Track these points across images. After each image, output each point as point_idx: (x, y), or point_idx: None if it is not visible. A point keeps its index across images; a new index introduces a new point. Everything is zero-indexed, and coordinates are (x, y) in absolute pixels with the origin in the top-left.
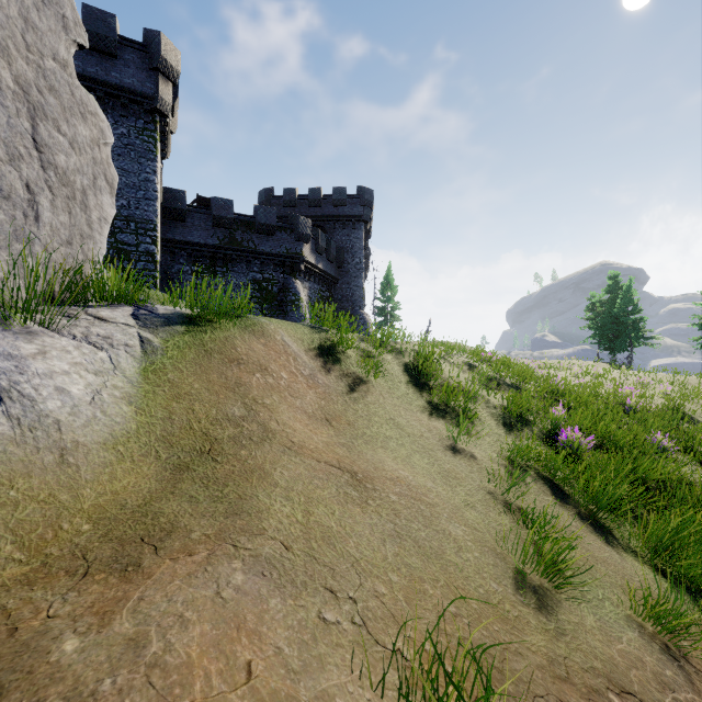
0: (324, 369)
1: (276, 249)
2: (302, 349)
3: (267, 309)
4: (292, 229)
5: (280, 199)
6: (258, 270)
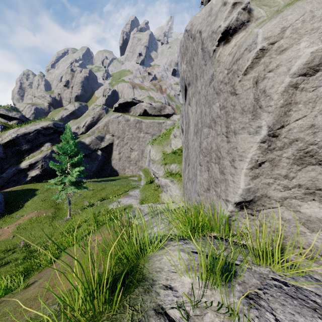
0: None
1: None
2: None
3: None
4: None
5: None
6: None
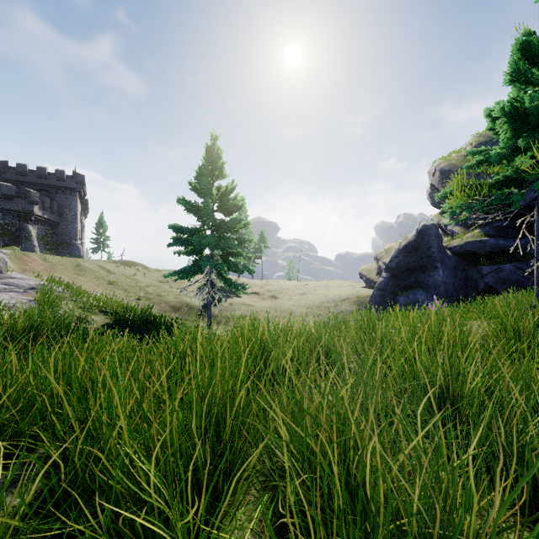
0: (45, 263)
1: (15, 208)
2: (39, 259)
3: (7, 240)
4: (26, 197)
5: (13, 169)
6: (1, 218)
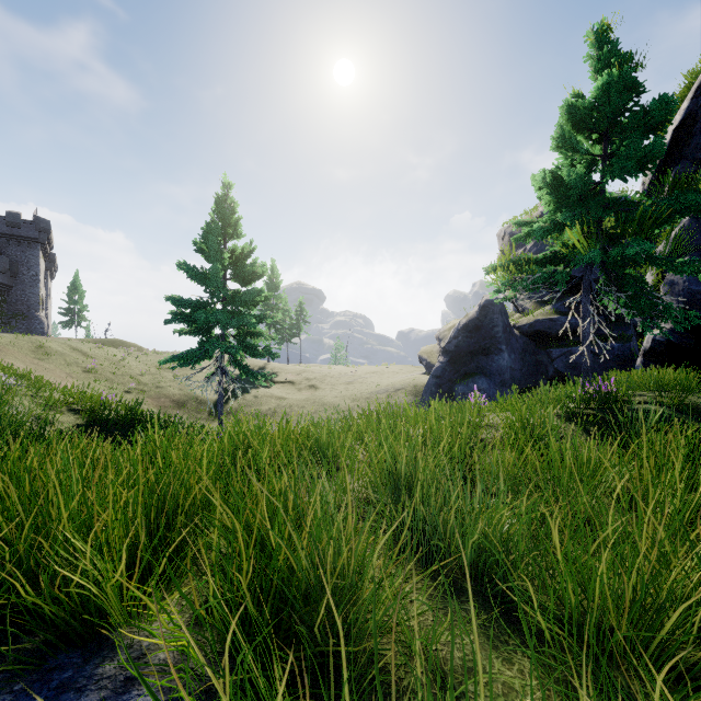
0: None
1: None
2: None
3: None
4: None
5: None
6: None
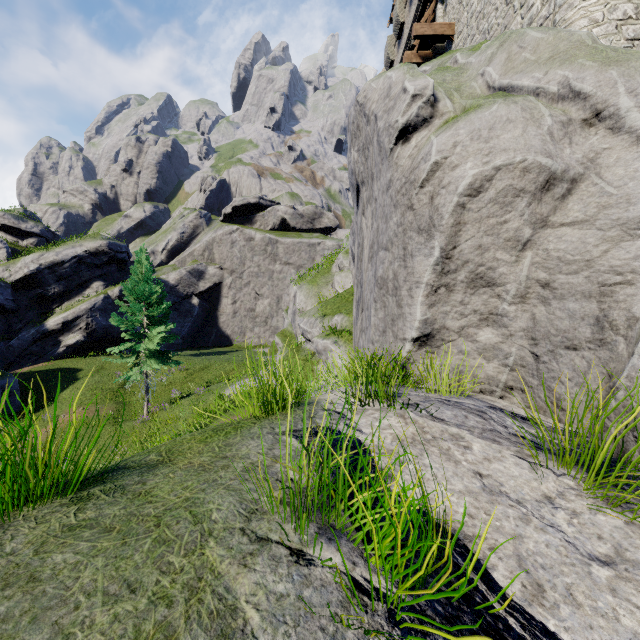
0: None
1: None
2: None
3: None
4: None
5: None
6: None
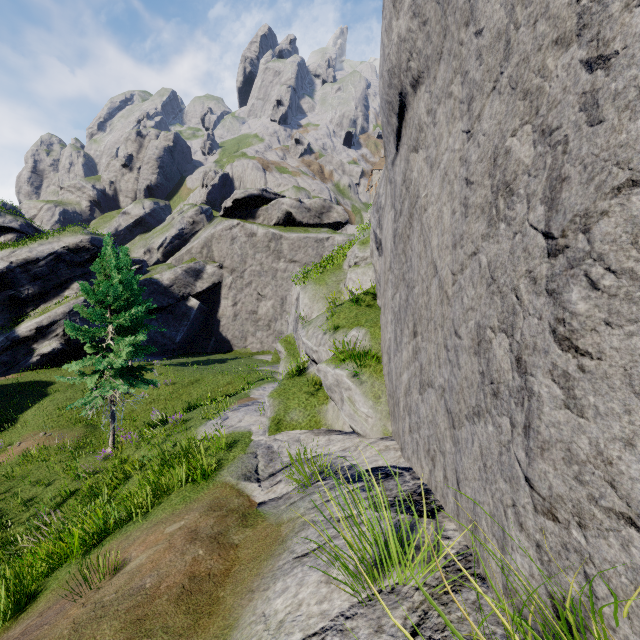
0: None
1: None
2: None
3: None
4: None
5: None
6: None
